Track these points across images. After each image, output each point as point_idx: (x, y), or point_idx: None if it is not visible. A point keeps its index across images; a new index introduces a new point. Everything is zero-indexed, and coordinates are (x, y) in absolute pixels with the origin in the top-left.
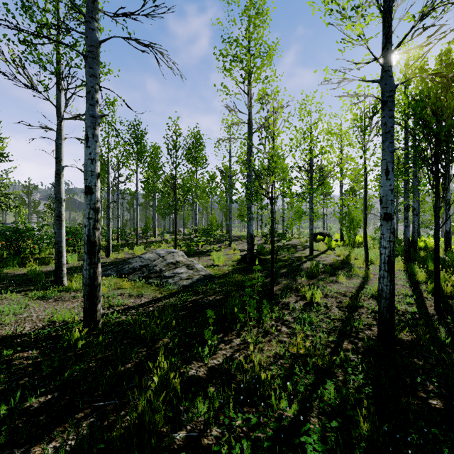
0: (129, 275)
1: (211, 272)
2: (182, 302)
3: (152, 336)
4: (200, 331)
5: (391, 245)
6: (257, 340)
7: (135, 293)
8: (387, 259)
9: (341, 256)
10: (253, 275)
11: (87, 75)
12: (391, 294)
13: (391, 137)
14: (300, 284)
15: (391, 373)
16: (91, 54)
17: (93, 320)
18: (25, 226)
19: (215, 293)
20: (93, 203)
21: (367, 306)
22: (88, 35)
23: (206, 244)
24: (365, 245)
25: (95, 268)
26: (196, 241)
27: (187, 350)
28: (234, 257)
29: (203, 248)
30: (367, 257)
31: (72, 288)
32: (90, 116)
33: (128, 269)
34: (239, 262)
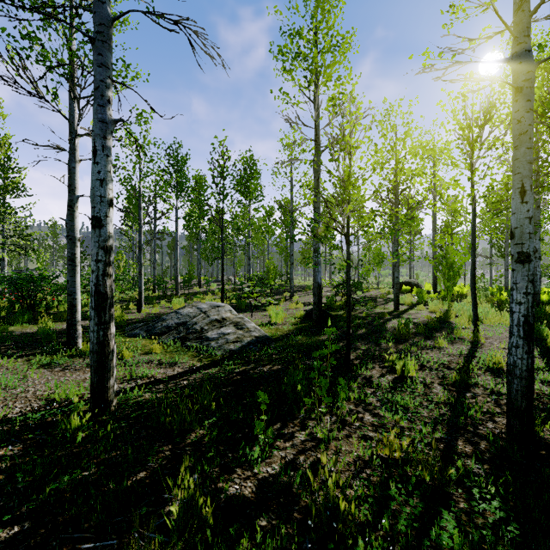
0: (162, 336)
1: (267, 333)
2: (227, 374)
3: (182, 426)
4: (249, 418)
5: (530, 299)
6: (330, 435)
7: (167, 360)
8: (523, 321)
9: (437, 312)
10: (322, 337)
11: (95, 65)
12: (530, 371)
13: (528, 141)
14: (385, 351)
15: (544, 501)
16: (101, 36)
17: (103, 401)
18: (39, 273)
19: (271, 361)
20: (104, 240)
21: (482, 384)
22: (96, 9)
23: (261, 296)
24: (473, 298)
25: (106, 329)
26: (248, 292)
27: (230, 448)
28: (296, 313)
29: (258, 301)
30: (476, 314)
31: (87, 352)
32: (99, 121)
33: (160, 327)
34: (303, 320)
